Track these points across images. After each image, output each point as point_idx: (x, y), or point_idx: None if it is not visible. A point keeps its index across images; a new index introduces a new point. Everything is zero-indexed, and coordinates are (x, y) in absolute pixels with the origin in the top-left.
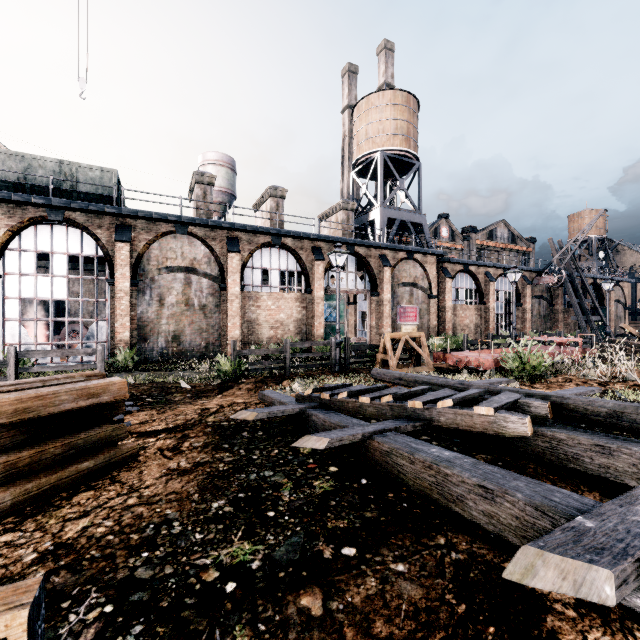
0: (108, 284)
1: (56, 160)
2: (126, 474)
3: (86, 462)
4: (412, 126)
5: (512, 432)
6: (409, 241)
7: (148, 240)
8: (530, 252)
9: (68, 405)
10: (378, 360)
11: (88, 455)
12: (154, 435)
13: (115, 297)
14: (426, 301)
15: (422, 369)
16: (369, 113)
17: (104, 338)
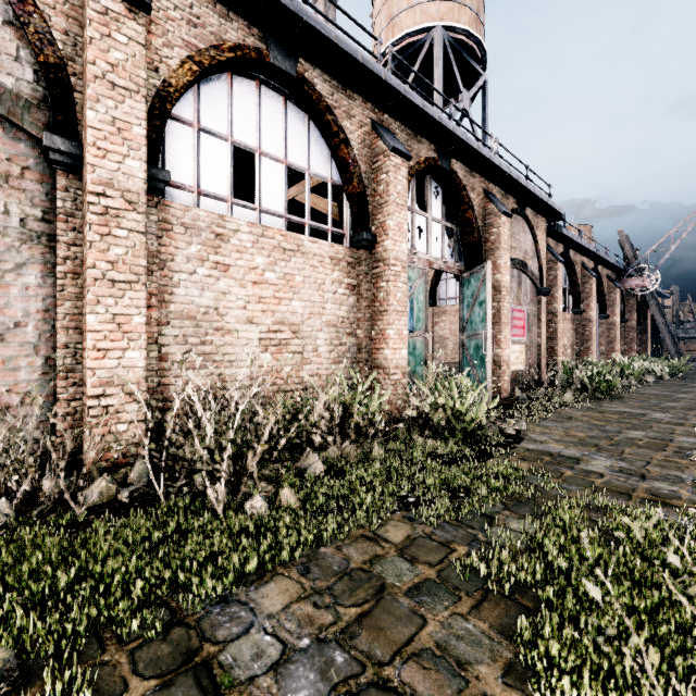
0: None
1: None
2: None
3: None
4: (482, 3)
5: None
6: None
7: None
8: None
9: None
10: None
11: None
12: None
13: None
14: (534, 300)
15: None
16: None
17: None
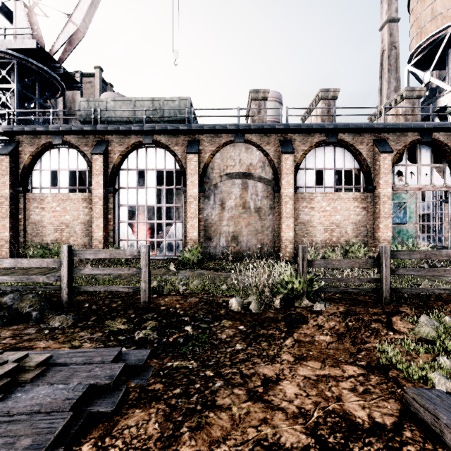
0: (182, 191)
1: (150, 98)
2: None
3: None
4: None
5: None
6: None
7: (212, 151)
8: None
9: None
10: None
11: None
12: None
13: (186, 202)
14: None
15: None
16: None
17: (180, 237)
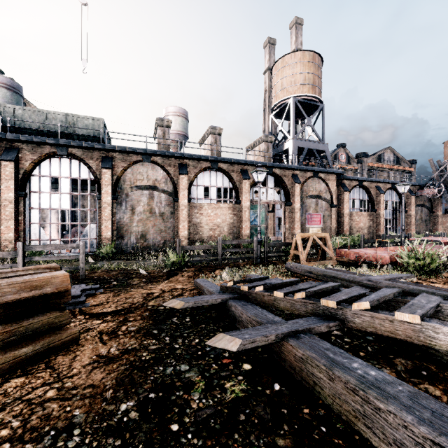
0: (97, 198)
1: (63, 113)
2: (61, 359)
3: (24, 348)
4: (317, 77)
5: (444, 345)
6: (314, 165)
7: (124, 167)
8: (412, 171)
9: (11, 296)
10: (291, 255)
11: (30, 340)
12: (102, 317)
13: (101, 207)
14: (328, 209)
15: (327, 262)
16: (284, 70)
17: (94, 236)
